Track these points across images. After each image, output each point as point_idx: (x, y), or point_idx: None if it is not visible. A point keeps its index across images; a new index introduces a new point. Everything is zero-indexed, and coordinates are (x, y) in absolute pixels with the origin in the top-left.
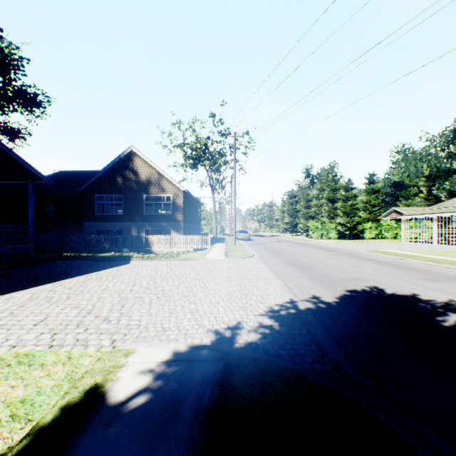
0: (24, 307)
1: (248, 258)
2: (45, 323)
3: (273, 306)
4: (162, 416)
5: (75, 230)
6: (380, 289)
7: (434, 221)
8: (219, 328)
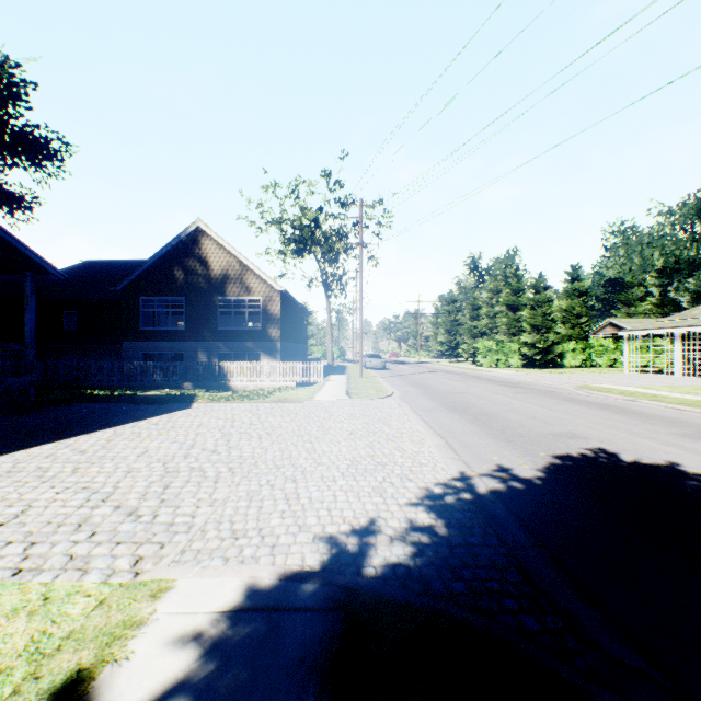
0: None
1: (383, 398)
2: (21, 522)
3: (431, 487)
4: None
5: (109, 354)
6: (610, 454)
7: (677, 339)
8: (336, 533)
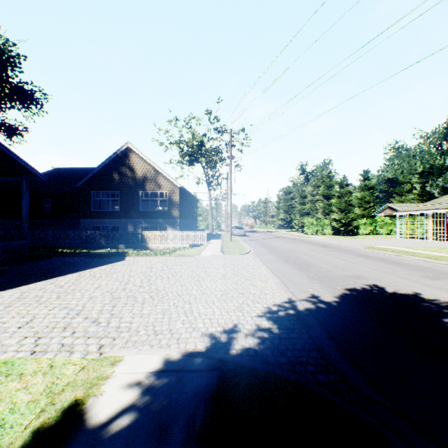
0: (11, 307)
1: (244, 254)
2: (31, 326)
3: (271, 307)
4: (147, 443)
5: (72, 226)
6: (380, 288)
7: (429, 217)
8: (215, 332)
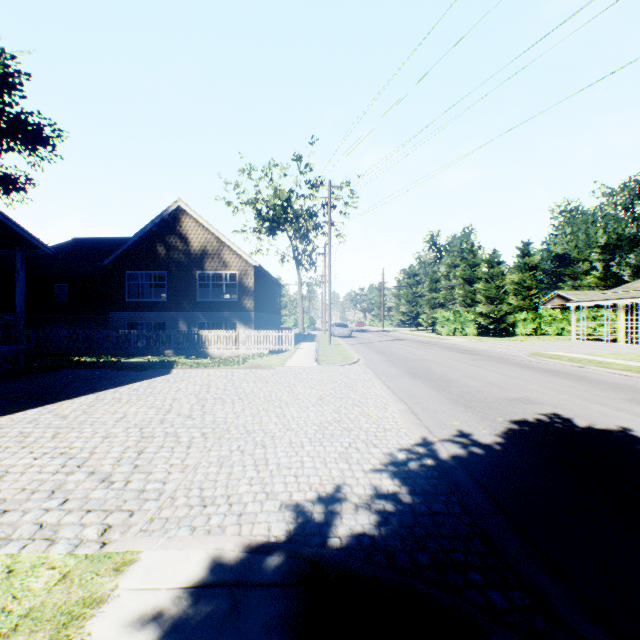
0: None
1: (350, 365)
2: None
3: (395, 453)
4: None
5: (97, 323)
6: (565, 419)
7: (621, 310)
8: (303, 501)
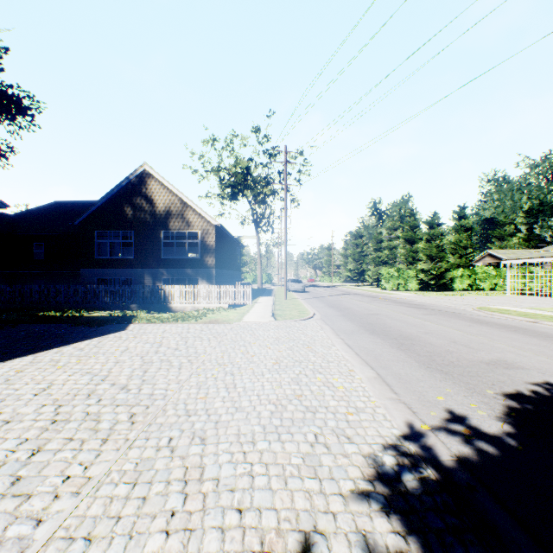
0: None
1: (306, 320)
2: None
3: (379, 454)
4: None
5: (72, 279)
6: None
7: None
8: None
